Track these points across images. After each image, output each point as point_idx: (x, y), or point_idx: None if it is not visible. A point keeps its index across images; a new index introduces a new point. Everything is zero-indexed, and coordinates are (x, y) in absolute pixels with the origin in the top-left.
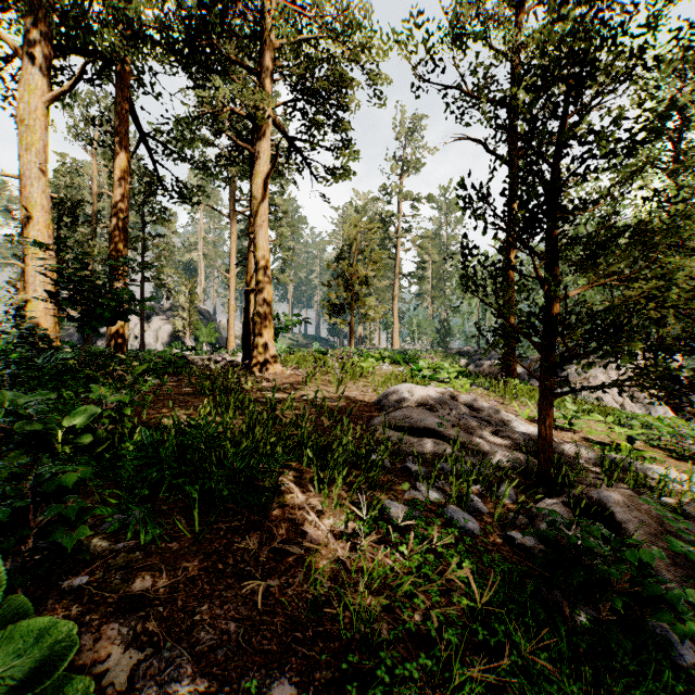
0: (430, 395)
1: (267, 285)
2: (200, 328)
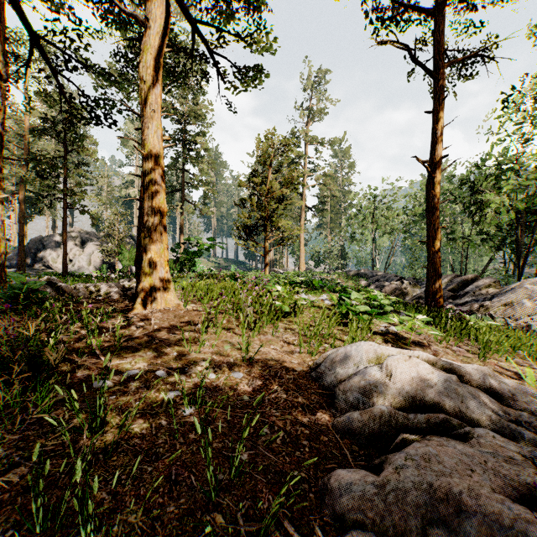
0: (421, 374)
1: (159, 194)
2: (122, 252)
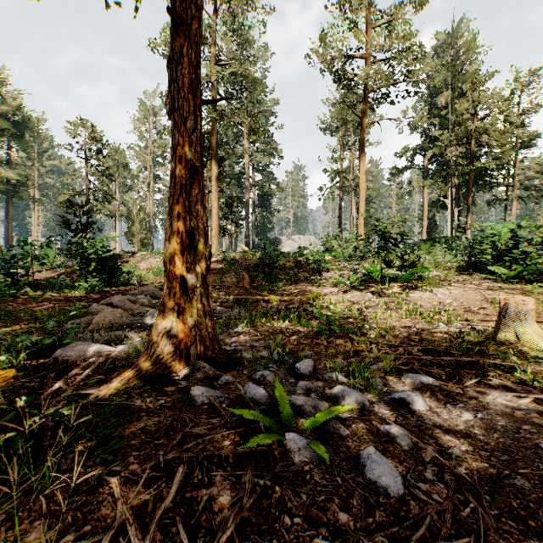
0: None
1: None
2: None
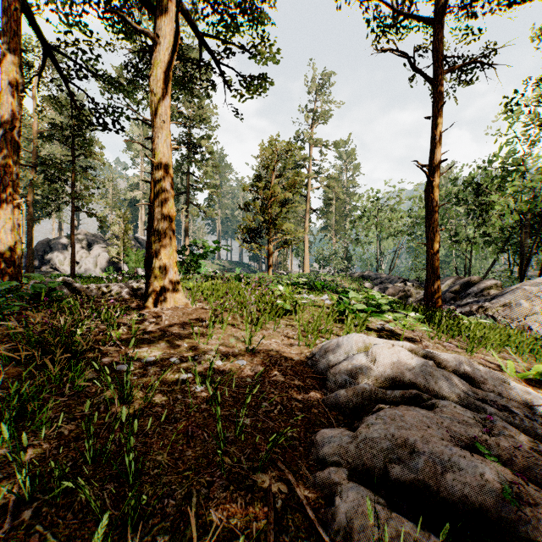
0: (402, 360)
1: (168, 199)
2: (129, 254)
